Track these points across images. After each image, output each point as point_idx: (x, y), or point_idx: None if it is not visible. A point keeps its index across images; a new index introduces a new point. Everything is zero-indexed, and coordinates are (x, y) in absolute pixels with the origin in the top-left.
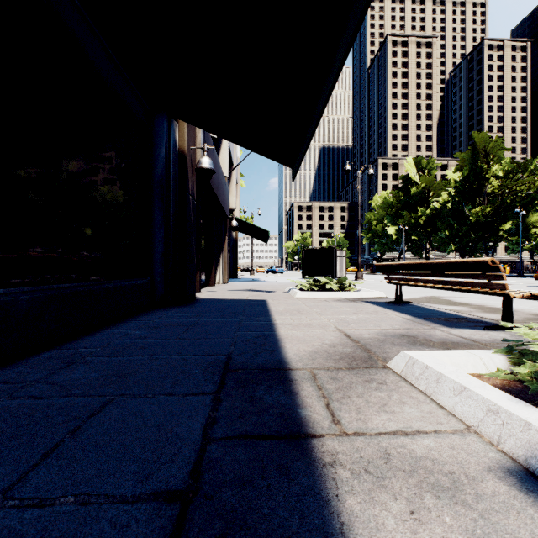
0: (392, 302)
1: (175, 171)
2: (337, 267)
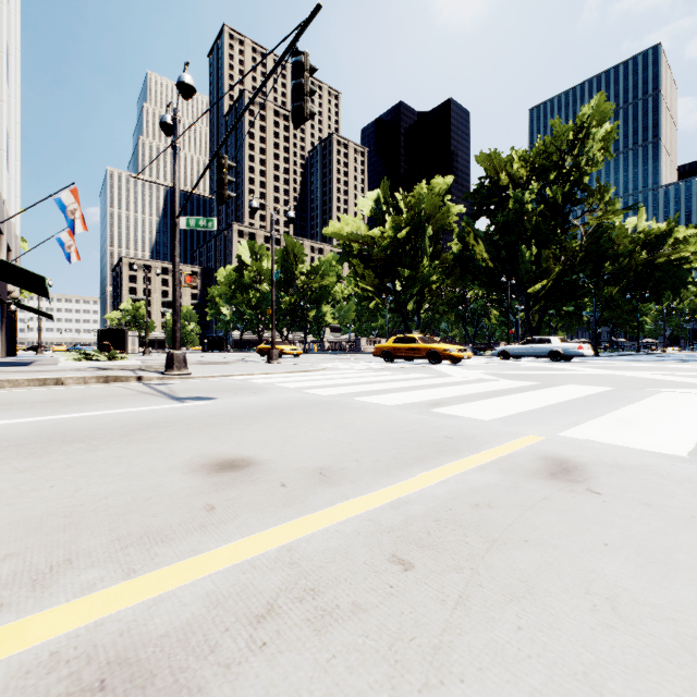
0: None
1: None
2: (130, 345)
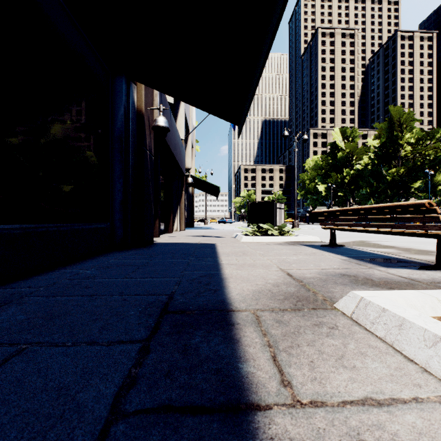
0: (327, 245)
1: (133, 128)
2: (277, 218)
